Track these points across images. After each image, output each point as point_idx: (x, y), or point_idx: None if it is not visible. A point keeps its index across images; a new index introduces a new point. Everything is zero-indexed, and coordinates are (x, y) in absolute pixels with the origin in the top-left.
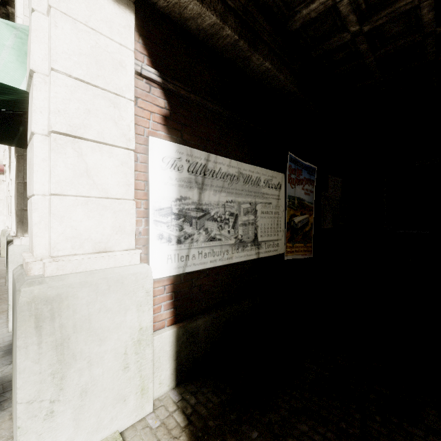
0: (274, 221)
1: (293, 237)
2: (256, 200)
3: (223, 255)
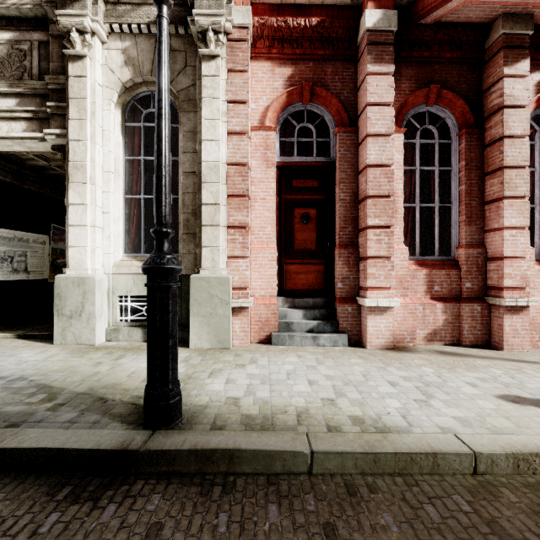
0: (41, 261)
1: (57, 270)
2: (27, 250)
3: (4, 275)
